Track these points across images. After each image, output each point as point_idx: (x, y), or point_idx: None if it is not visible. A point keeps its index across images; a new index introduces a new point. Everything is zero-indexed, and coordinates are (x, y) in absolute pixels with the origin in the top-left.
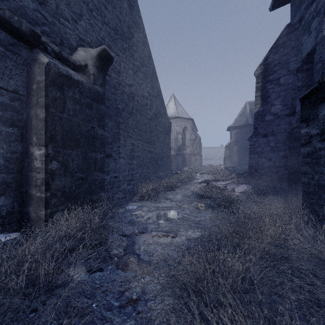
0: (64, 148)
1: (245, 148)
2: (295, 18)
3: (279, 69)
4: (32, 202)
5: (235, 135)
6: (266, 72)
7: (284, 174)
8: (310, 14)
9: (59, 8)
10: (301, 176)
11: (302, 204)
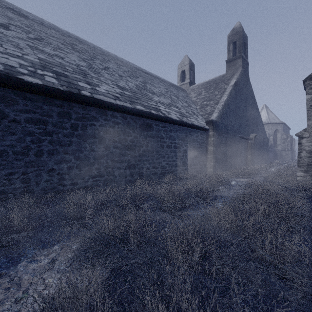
0: (251, 155)
1: None
2: None
3: None
4: (247, 163)
5: None
6: None
7: None
8: None
9: (248, 130)
10: None
11: None
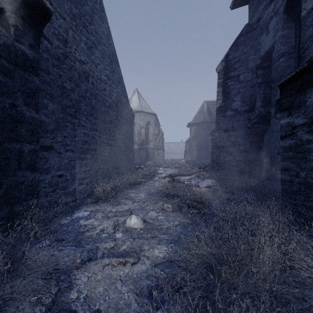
0: None
1: (203, 143)
2: (253, 18)
3: (238, 67)
4: None
5: (194, 131)
6: (227, 68)
7: (243, 168)
8: (268, 14)
9: None
10: (261, 170)
11: (282, 205)
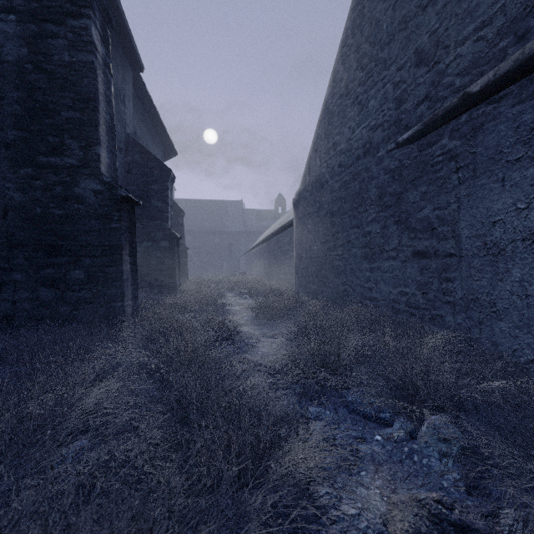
0: None
1: None
2: None
3: None
4: None
5: None
6: None
7: None
8: None
9: None
10: None
11: None
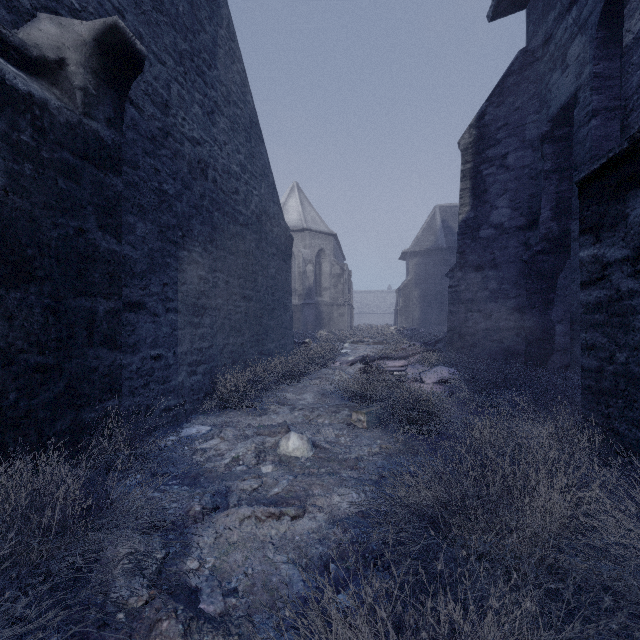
0: None
1: (434, 292)
2: (535, 38)
3: (505, 138)
4: None
5: (415, 268)
6: (481, 142)
7: (514, 345)
8: (566, 30)
9: None
10: (550, 349)
11: (583, 417)
